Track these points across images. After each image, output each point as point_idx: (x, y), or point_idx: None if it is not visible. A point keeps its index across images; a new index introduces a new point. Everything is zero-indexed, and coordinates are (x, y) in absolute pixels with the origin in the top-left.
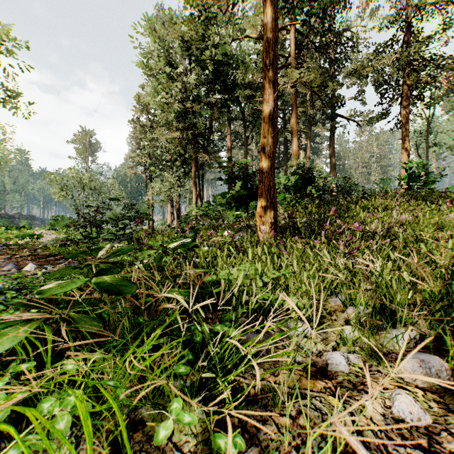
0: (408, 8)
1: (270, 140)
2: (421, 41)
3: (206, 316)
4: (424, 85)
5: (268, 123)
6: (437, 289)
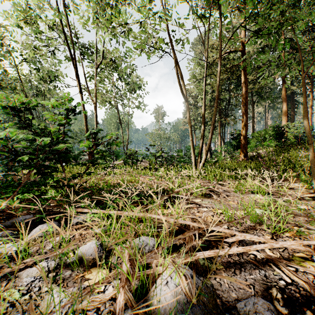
0: None
1: (244, 129)
2: None
3: None
4: None
5: (243, 124)
6: None
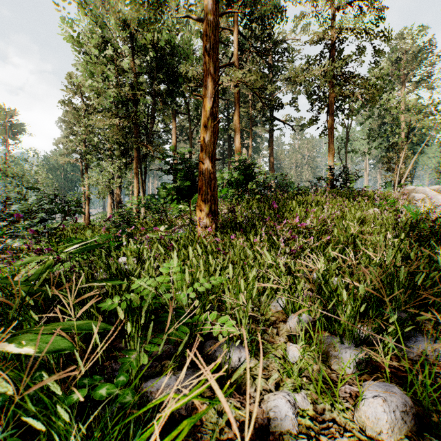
0: (333, 28)
1: (211, 130)
2: (343, 59)
3: (113, 345)
4: (345, 98)
5: (208, 112)
6: (376, 288)
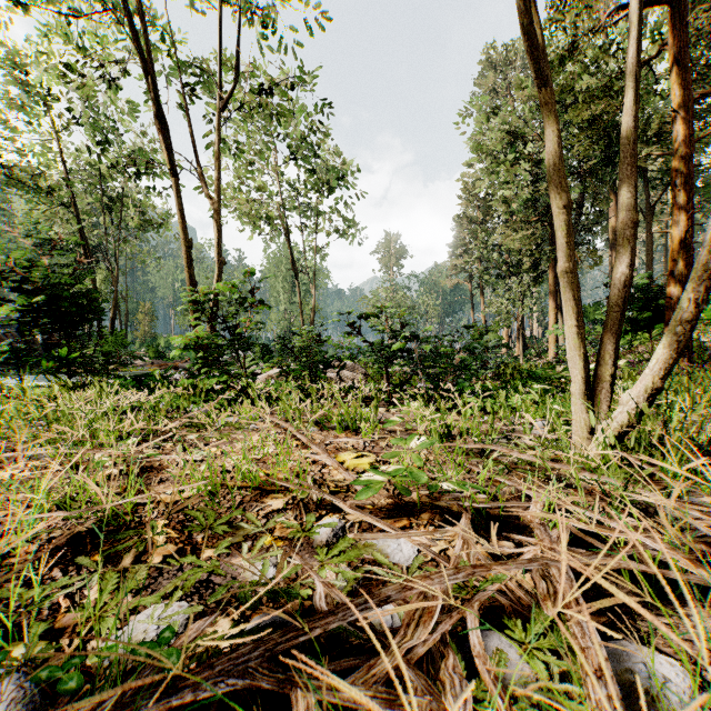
0: None
1: (680, 263)
2: None
3: None
4: None
5: (677, 245)
6: None
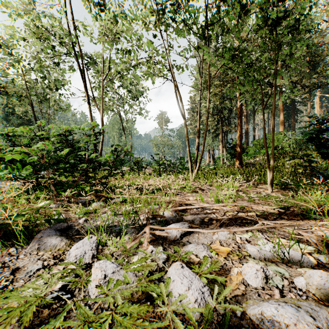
0: None
1: (239, 139)
2: None
3: None
4: None
5: (238, 134)
6: None
